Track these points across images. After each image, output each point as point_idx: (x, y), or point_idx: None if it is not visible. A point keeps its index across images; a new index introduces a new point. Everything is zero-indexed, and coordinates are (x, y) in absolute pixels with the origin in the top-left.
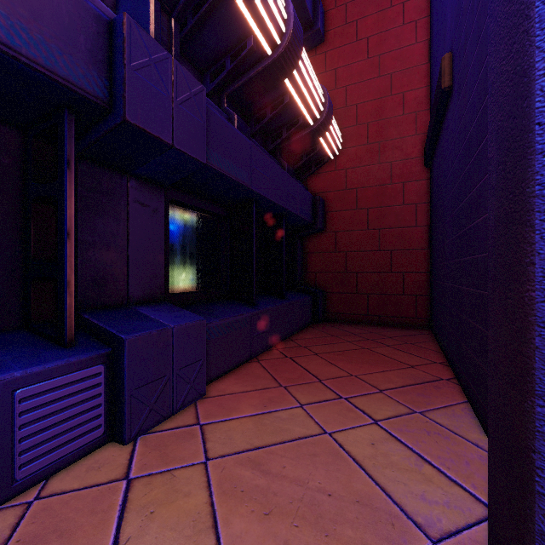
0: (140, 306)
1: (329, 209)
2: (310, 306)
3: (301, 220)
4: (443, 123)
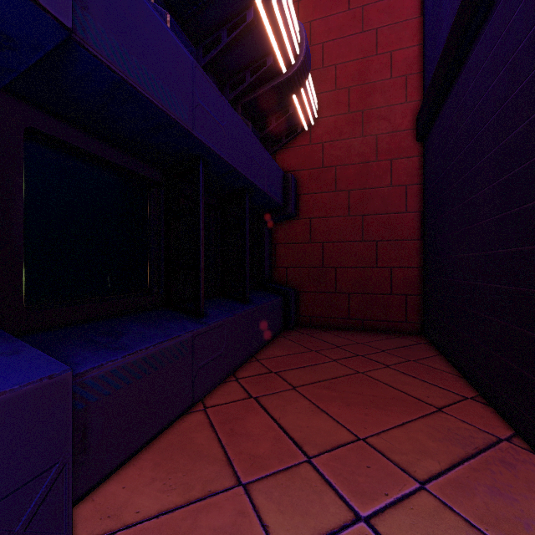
0: None
1: (302, 191)
2: (280, 309)
3: (269, 200)
4: (464, 63)
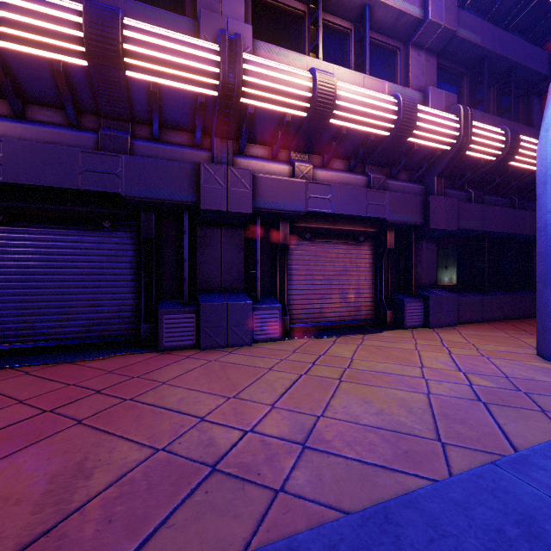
0: (427, 288)
1: None
2: None
3: (532, 236)
4: None
